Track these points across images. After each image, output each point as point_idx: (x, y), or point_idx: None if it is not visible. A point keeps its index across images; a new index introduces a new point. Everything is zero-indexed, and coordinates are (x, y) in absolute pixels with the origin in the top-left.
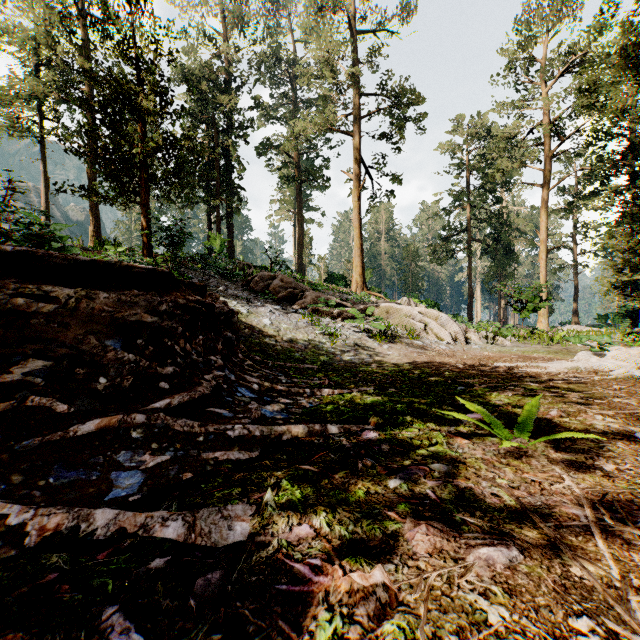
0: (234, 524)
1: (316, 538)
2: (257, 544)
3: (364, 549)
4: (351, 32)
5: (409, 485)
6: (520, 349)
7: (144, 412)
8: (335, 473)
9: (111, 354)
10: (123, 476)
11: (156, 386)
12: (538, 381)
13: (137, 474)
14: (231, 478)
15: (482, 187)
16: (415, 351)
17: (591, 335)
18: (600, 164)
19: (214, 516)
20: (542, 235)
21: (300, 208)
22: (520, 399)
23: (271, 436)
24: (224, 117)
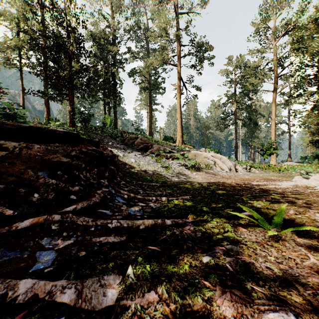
0: (107, 291)
1: (159, 302)
2: (121, 306)
3: (191, 312)
4: (176, 14)
5: (215, 260)
6: (264, 174)
7: (60, 213)
8: (170, 251)
9: (41, 180)
10: (43, 254)
11: (68, 198)
12: (277, 192)
13: (52, 253)
14: (108, 254)
15: (242, 92)
16: (210, 176)
17: (301, 167)
18: (303, 80)
19: (95, 285)
20: (273, 116)
21: (150, 103)
22: (270, 203)
23: (133, 226)
24: (112, 57)
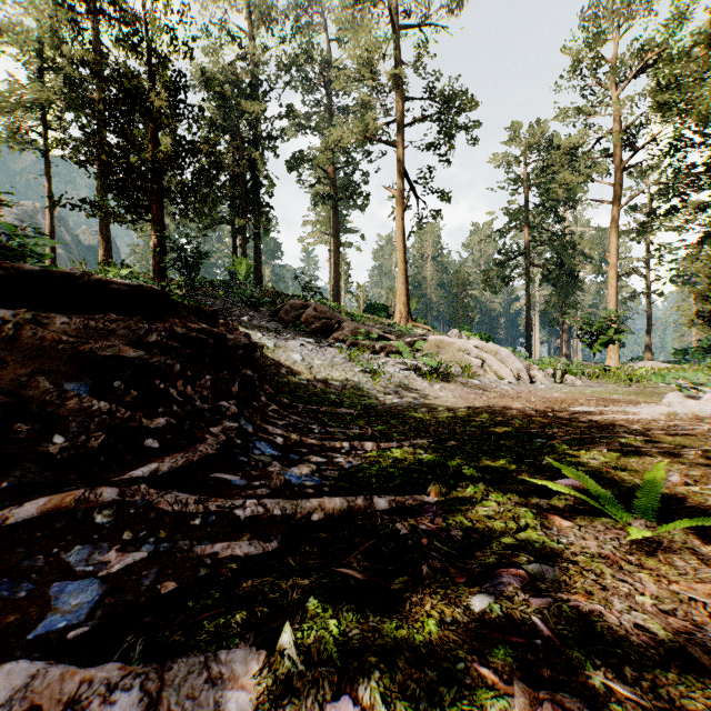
0: (226, 697)
1: None
2: None
3: None
4: (394, 29)
5: (503, 606)
6: (594, 389)
7: (117, 484)
8: (388, 581)
9: (72, 402)
10: (69, 590)
11: (140, 445)
12: (633, 431)
13: (92, 585)
14: (234, 589)
15: (542, 205)
16: (472, 392)
17: (681, 373)
18: (679, 177)
19: (195, 677)
20: (612, 259)
21: (336, 229)
22: (619, 457)
23: (296, 515)
24: (251, 126)
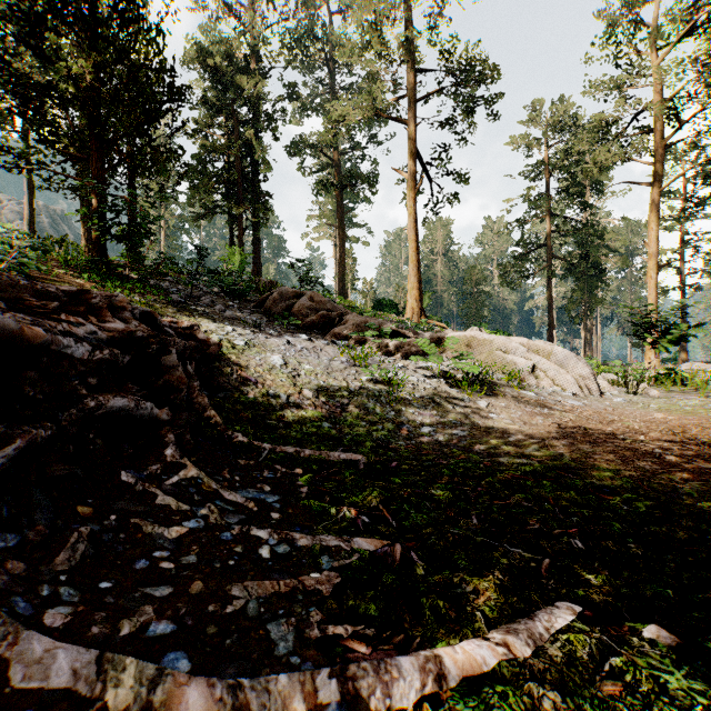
0: None
1: None
2: None
3: None
4: None
5: None
6: (690, 404)
7: None
8: None
9: None
10: None
11: None
12: None
13: None
14: None
15: (566, 192)
16: (535, 412)
17: None
18: None
19: None
20: (651, 247)
21: (342, 221)
22: None
23: None
24: (247, 105)
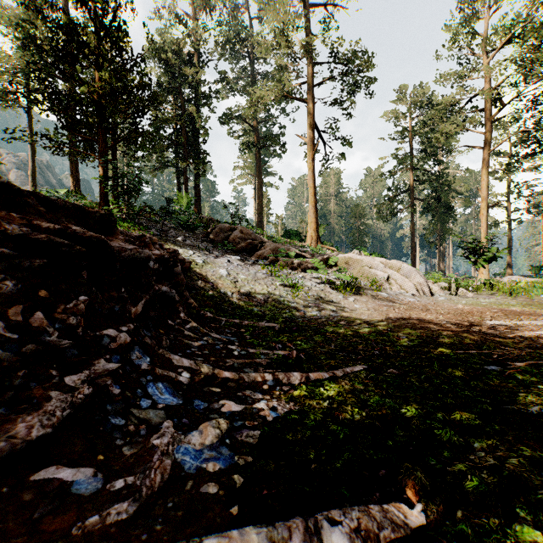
0: None
1: None
2: None
3: None
4: (306, 8)
5: None
6: (488, 301)
7: None
8: None
9: None
10: None
11: None
12: None
13: None
14: None
15: (424, 151)
16: (383, 304)
17: None
18: (540, 125)
19: None
20: (483, 193)
21: (260, 171)
22: None
23: None
24: (191, 88)
